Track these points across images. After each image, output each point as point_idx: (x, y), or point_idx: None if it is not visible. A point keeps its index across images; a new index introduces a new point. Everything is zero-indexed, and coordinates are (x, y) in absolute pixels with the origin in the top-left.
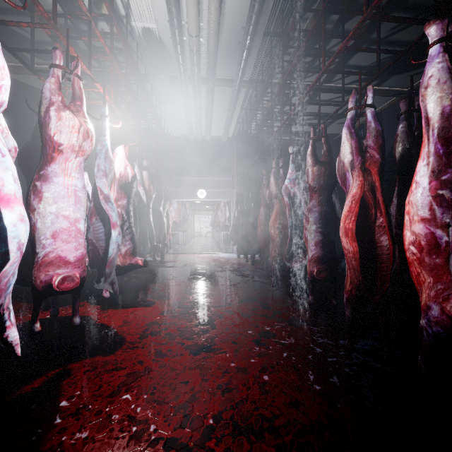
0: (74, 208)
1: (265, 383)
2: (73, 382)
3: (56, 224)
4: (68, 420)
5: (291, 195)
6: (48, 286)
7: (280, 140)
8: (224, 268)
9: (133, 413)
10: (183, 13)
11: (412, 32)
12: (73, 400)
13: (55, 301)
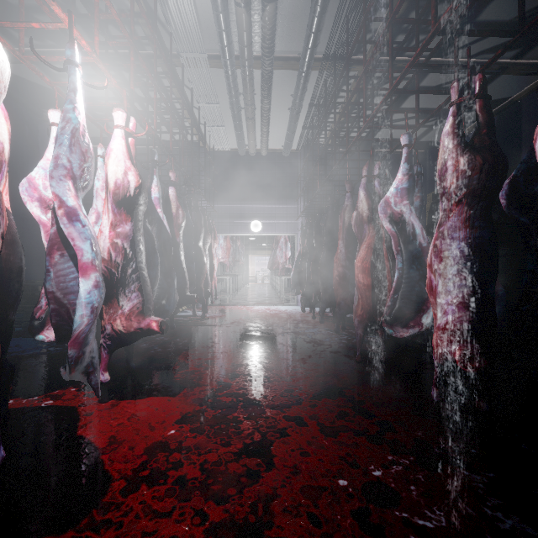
0: None
1: None
2: None
3: None
4: None
5: (402, 216)
6: None
7: (361, 153)
8: (286, 329)
9: None
10: None
11: None
12: None
13: None
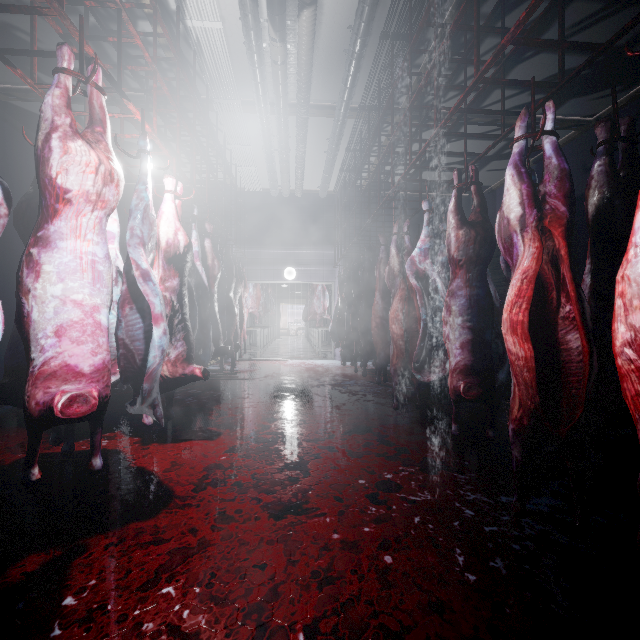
0: (89, 292)
1: (388, 568)
2: (87, 563)
3: (60, 317)
4: (73, 631)
5: (422, 274)
6: (45, 414)
7: (402, 196)
8: (322, 382)
9: (177, 620)
10: (262, 6)
11: (602, 30)
12: (84, 596)
13: (68, 433)
